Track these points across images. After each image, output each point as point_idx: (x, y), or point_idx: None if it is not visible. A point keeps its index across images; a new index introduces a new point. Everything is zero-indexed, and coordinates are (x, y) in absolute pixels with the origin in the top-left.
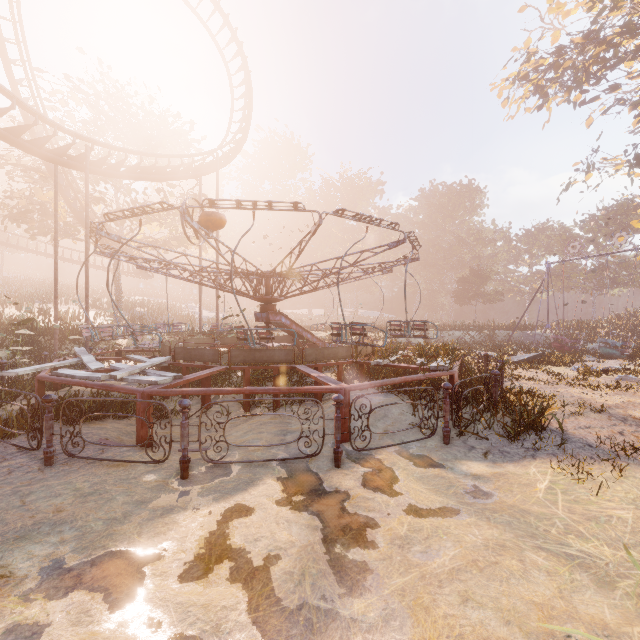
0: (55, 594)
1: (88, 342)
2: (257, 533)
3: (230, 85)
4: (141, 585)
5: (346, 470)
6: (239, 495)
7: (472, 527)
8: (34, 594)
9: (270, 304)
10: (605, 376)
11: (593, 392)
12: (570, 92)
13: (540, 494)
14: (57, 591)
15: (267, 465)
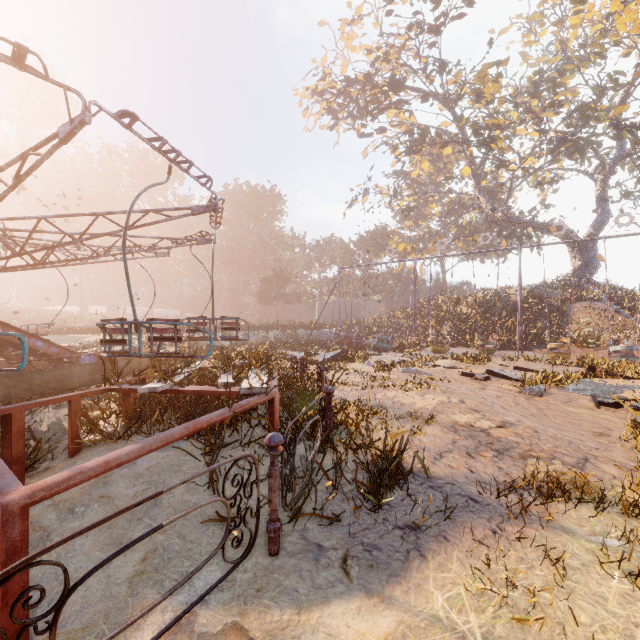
0: None
1: None
2: None
3: None
4: None
5: None
6: None
7: None
8: None
9: None
10: (393, 370)
11: (407, 394)
12: (355, 120)
13: None
14: None
15: None
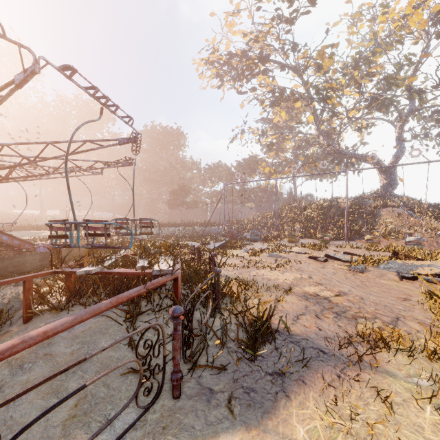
0: None
1: None
2: None
3: None
4: None
5: None
6: None
7: None
8: None
9: None
10: (262, 255)
11: (272, 272)
12: (235, 82)
13: None
14: None
15: None
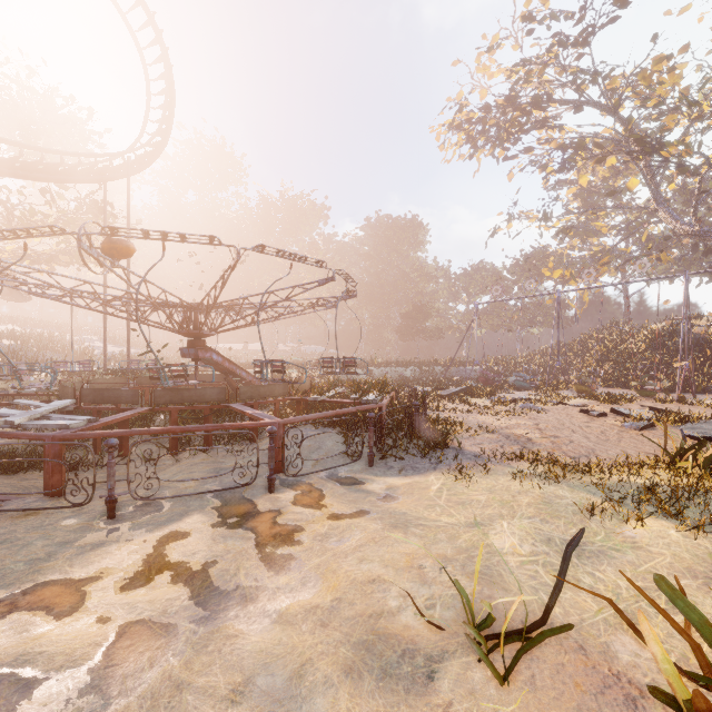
0: None
1: None
2: (195, 549)
3: (145, 76)
4: (84, 599)
5: (279, 495)
6: (174, 525)
7: (377, 520)
8: None
9: (199, 339)
10: (512, 405)
11: (494, 417)
12: (494, 148)
13: (432, 493)
14: None
15: (201, 499)
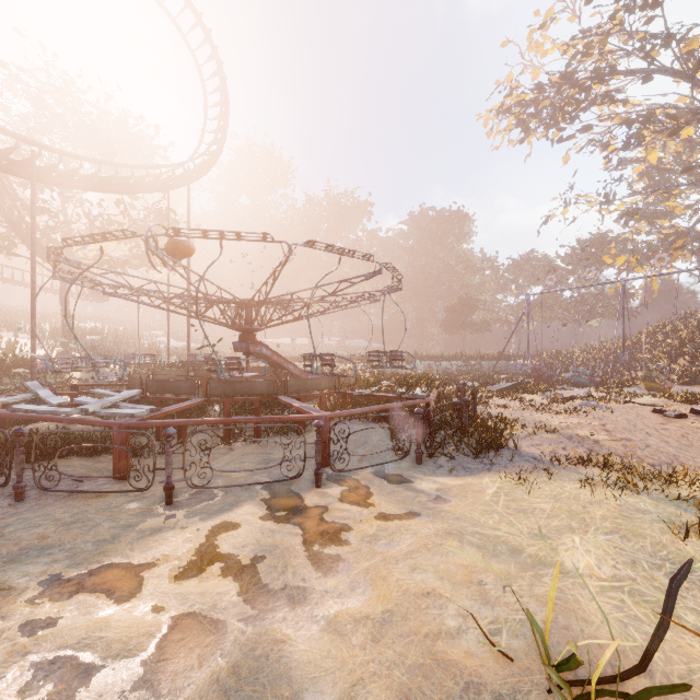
0: (60, 598)
1: (35, 376)
2: (244, 542)
3: (203, 91)
4: (141, 585)
5: (326, 490)
6: (225, 515)
7: (428, 524)
8: (39, 599)
9: (250, 334)
10: (571, 403)
11: (552, 416)
12: (548, 129)
13: (487, 497)
14: (62, 595)
15: (251, 489)
